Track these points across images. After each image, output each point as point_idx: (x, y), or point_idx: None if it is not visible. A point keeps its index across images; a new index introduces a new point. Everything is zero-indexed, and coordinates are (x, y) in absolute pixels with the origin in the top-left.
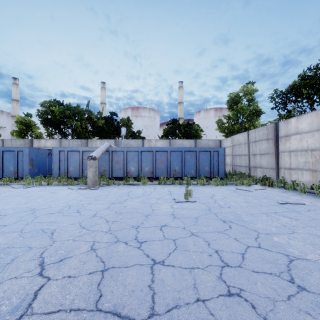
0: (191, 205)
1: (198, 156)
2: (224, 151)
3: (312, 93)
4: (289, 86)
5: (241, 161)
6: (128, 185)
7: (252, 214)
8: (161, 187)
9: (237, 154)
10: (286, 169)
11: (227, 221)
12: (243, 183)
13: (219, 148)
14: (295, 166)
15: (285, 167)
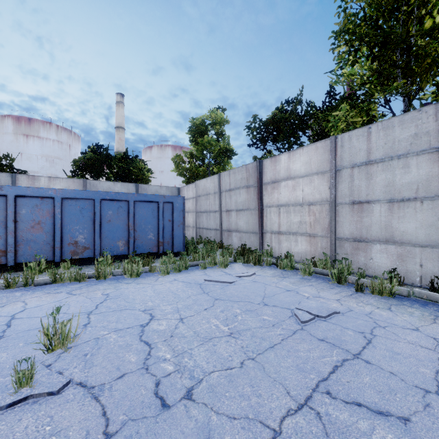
0: (16, 438)
1: (133, 212)
2: (183, 203)
3: (290, 134)
4: (268, 118)
5: (209, 221)
6: None
7: (278, 437)
8: None
9: (204, 210)
10: (274, 234)
11: None
12: (216, 262)
13: (175, 197)
14: (287, 229)
15: (273, 231)
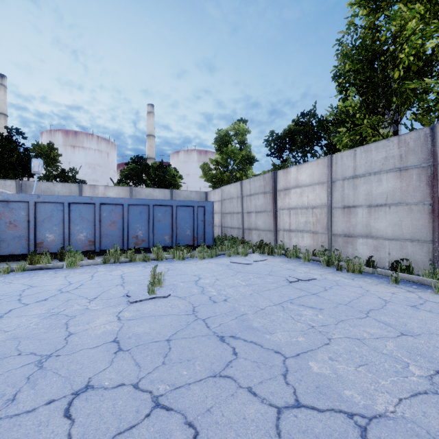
0: (160, 305)
1: (176, 214)
2: (212, 207)
3: (305, 143)
4: (285, 130)
5: (233, 221)
6: (35, 270)
7: (263, 309)
8: (108, 270)
9: (228, 211)
10: (286, 231)
11: (227, 336)
12: (238, 252)
13: (206, 202)
14: (295, 227)
15: (285, 229)
